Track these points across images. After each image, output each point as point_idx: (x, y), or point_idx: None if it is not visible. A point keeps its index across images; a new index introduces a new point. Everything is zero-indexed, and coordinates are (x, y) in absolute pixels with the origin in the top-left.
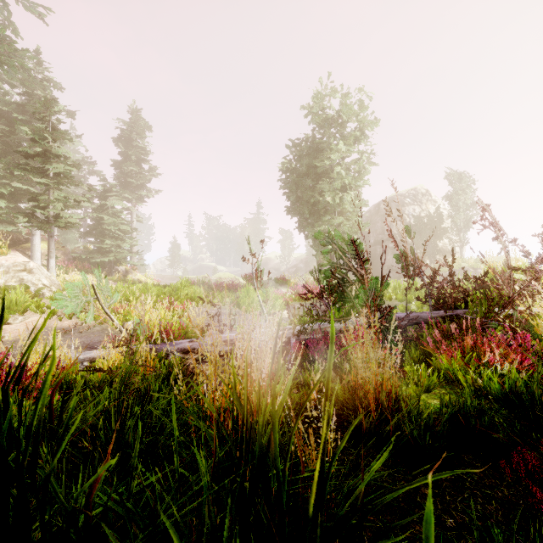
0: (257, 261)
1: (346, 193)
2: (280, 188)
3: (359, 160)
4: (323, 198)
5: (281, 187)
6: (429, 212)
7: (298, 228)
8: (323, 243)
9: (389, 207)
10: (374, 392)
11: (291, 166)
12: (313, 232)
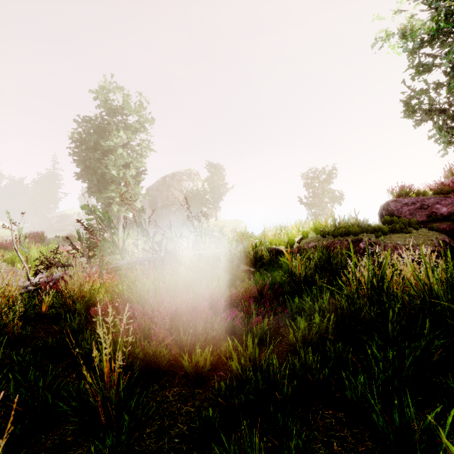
0: (18, 228)
1: (129, 170)
2: (69, 155)
3: (141, 145)
4: (109, 170)
5: (70, 154)
6: (198, 187)
7: (88, 192)
8: (88, 213)
9: (124, 196)
10: (70, 296)
11: (81, 137)
12: (100, 197)
